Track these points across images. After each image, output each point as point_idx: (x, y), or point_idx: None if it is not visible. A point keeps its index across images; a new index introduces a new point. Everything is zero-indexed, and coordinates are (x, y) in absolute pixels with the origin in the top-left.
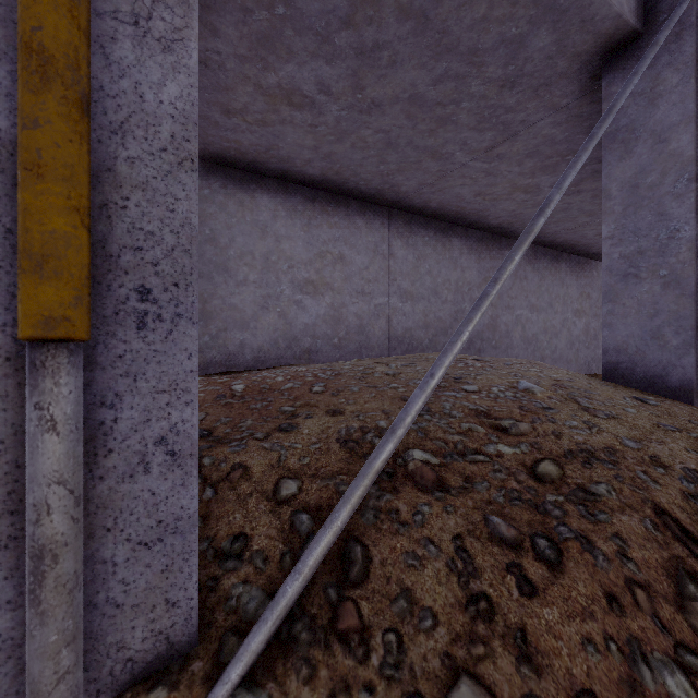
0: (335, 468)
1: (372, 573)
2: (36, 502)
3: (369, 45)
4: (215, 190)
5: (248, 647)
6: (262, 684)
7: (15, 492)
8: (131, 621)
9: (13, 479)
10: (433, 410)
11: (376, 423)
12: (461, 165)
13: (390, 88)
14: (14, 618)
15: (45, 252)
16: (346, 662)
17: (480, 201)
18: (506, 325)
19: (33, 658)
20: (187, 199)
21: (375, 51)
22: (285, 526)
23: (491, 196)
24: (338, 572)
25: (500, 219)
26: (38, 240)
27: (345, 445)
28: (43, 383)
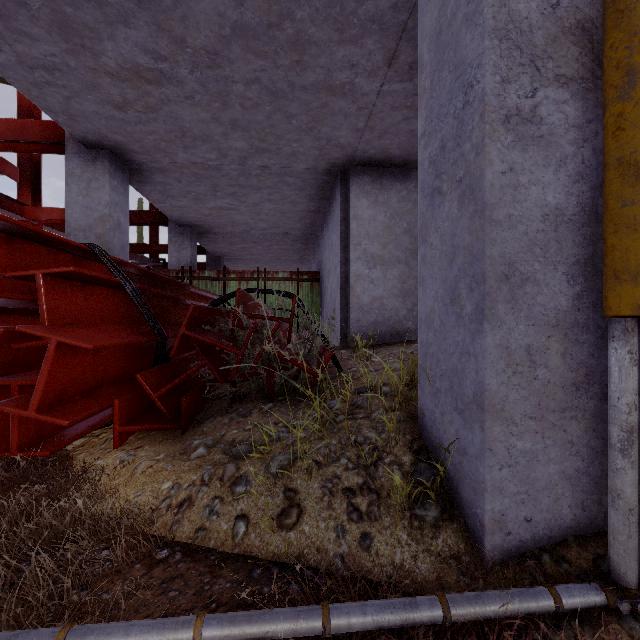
0: None
1: None
2: (628, 402)
3: None
4: (410, 190)
5: None
6: None
7: (554, 400)
8: (603, 489)
9: (554, 392)
10: None
11: None
12: None
13: None
14: (554, 469)
15: (637, 270)
16: None
17: None
18: None
19: (626, 485)
20: None
21: None
22: None
23: None
24: None
25: None
26: (634, 264)
27: None
28: (632, 340)
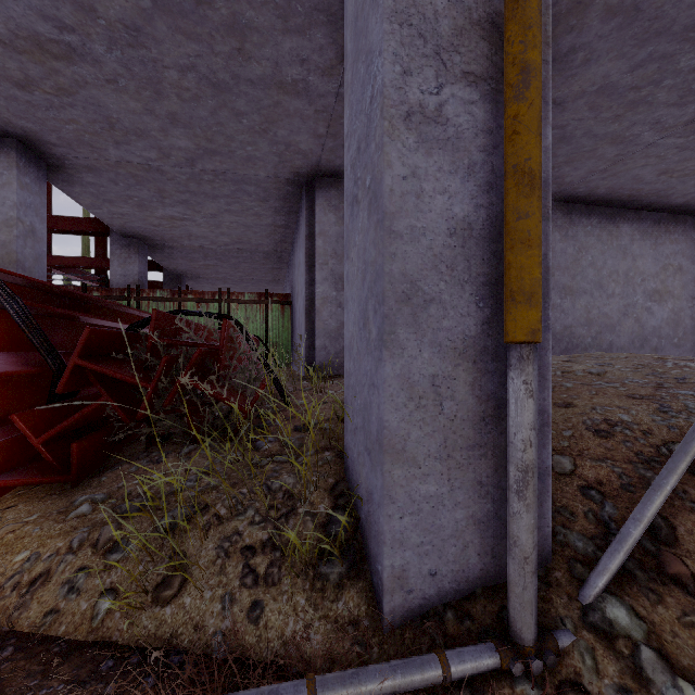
0: (597, 452)
1: (680, 538)
2: (523, 439)
3: (563, 51)
4: None
5: (606, 566)
6: (618, 596)
7: (462, 436)
8: None
9: (461, 428)
10: (675, 408)
11: (619, 417)
12: (647, 145)
13: (577, 85)
14: (462, 514)
15: (532, 291)
16: (687, 597)
17: (664, 179)
18: (693, 319)
19: (521, 530)
20: (544, 241)
21: (569, 55)
22: (575, 492)
23: (681, 173)
24: (645, 532)
25: (688, 196)
26: (528, 284)
27: (597, 433)
28: (527, 368)
